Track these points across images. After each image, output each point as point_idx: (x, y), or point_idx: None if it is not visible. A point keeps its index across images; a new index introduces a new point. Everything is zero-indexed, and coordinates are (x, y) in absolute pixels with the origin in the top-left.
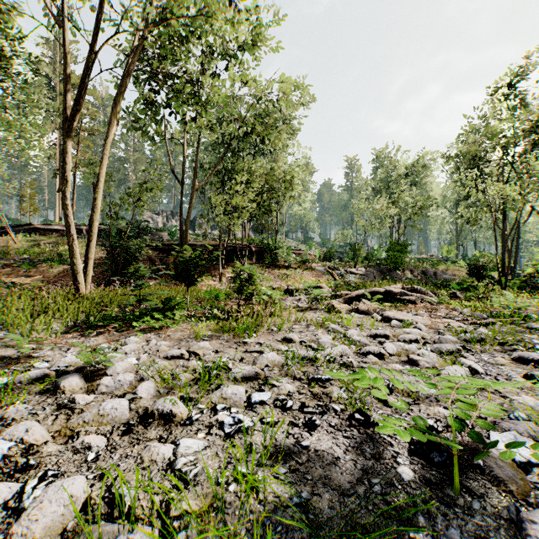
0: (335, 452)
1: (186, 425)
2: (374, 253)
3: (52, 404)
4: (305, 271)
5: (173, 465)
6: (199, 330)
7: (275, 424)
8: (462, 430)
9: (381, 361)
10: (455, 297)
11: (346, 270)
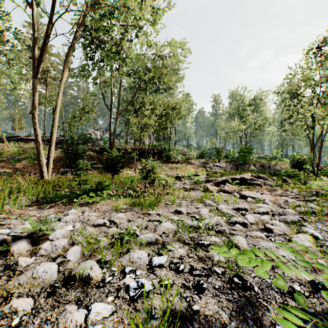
0: (222, 317)
1: (100, 287)
2: (230, 153)
3: (2, 265)
4: (188, 165)
5: None
6: (118, 205)
7: (171, 286)
8: None
9: (245, 229)
10: (285, 182)
11: (213, 164)
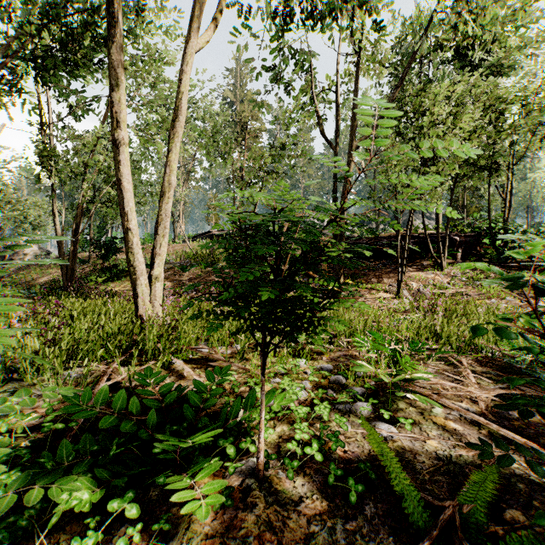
0: None
1: None
2: None
3: None
4: None
5: None
6: None
7: None
8: None
9: None
10: None
11: None
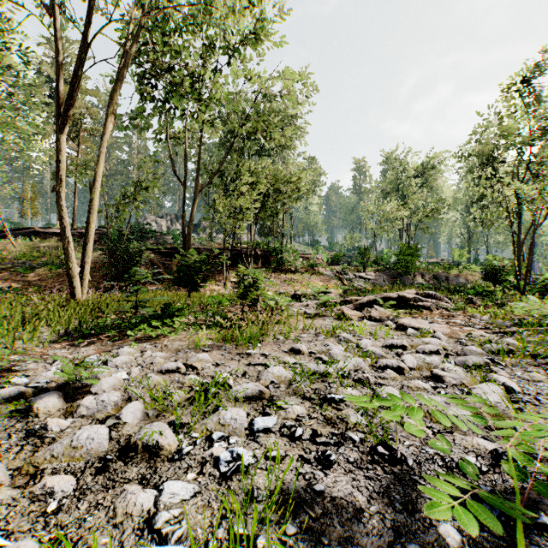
0: (357, 501)
1: (174, 461)
2: (383, 257)
3: (21, 431)
4: (312, 276)
5: (151, 522)
6: (198, 340)
7: (282, 459)
8: (524, 481)
9: (400, 377)
10: (471, 303)
11: (355, 275)
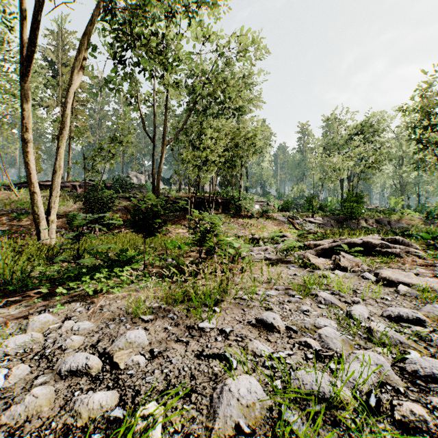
0: None
1: None
2: (328, 204)
3: None
4: (267, 220)
5: None
6: (140, 302)
7: None
8: None
9: None
10: (433, 248)
11: (305, 219)
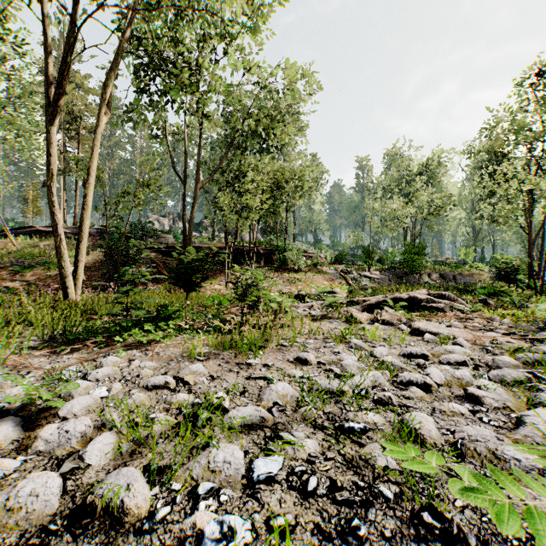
0: None
1: (143, 533)
2: (388, 255)
3: None
4: (316, 275)
5: None
6: (193, 347)
7: (291, 530)
8: None
9: (428, 395)
10: (485, 304)
11: (360, 274)
